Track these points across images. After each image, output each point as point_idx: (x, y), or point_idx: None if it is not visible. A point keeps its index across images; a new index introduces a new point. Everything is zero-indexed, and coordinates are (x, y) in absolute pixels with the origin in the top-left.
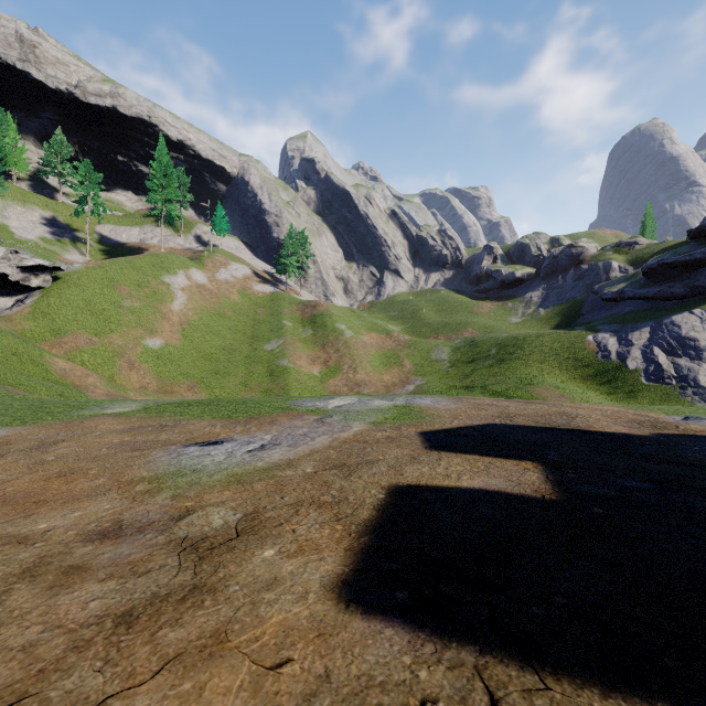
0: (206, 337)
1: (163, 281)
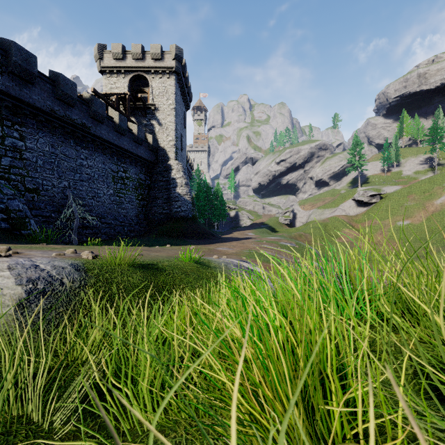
0: (444, 218)
1: (443, 186)
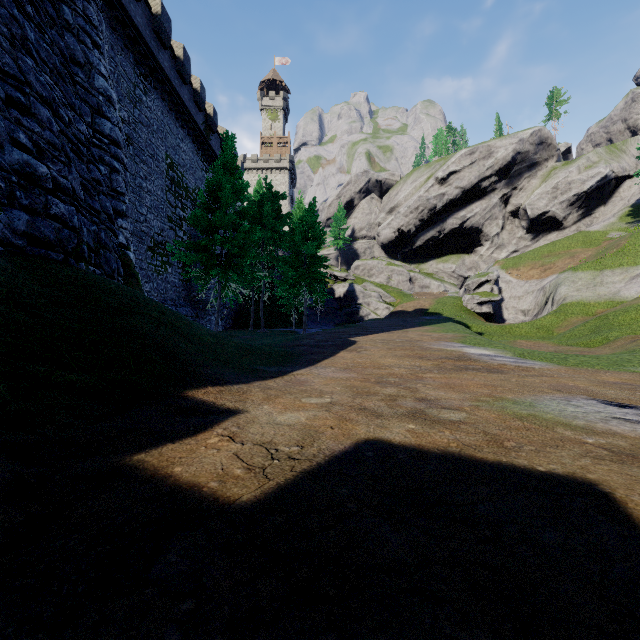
0: None
1: None
